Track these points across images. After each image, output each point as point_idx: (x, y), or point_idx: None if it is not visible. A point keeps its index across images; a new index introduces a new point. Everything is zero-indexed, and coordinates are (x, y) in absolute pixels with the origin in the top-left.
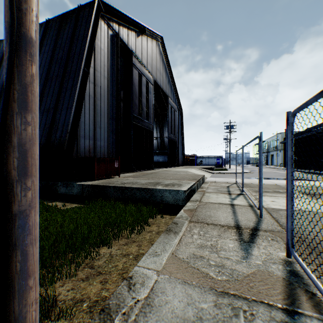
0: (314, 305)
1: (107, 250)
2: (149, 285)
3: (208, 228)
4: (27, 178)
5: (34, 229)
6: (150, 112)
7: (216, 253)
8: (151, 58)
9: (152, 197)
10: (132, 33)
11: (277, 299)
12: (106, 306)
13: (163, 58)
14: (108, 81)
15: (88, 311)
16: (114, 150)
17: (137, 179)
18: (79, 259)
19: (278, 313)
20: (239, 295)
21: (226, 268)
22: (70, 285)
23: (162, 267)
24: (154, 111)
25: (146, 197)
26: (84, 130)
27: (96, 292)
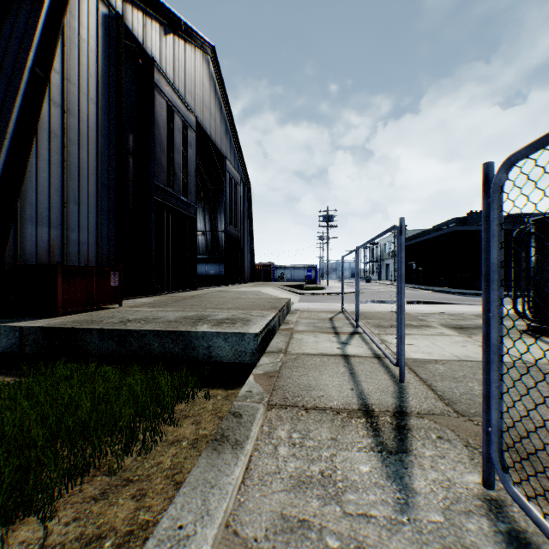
0: None
1: (38, 530)
2: None
3: (309, 422)
4: None
5: None
6: (191, 183)
7: (337, 500)
8: (192, 82)
9: (187, 349)
10: (153, 24)
11: None
12: None
13: (217, 88)
14: (98, 108)
15: None
16: (114, 252)
17: (160, 310)
18: None
19: None
20: None
21: None
22: None
23: None
24: (200, 184)
25: (174, 349)
26: (36, 205)
27: None
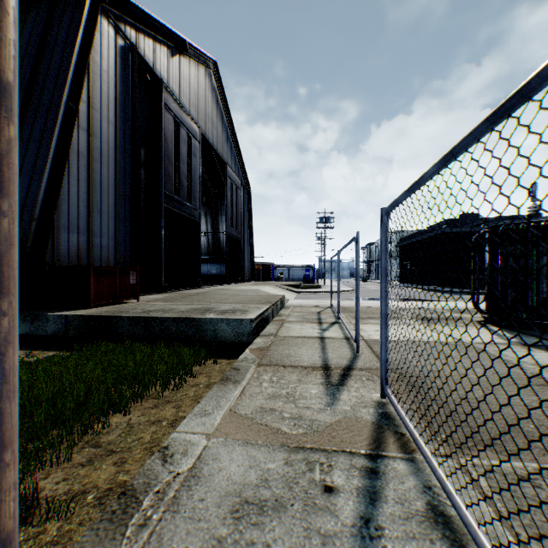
0: (401, 446)
1: (123, 418)
2: (194, 453)
3: (285, 372)
4: (1, 298)
5: (12, 376)
6: (195, 189)
7: (293, 402)
8: (196, 96)
9: (198, 332)
10: (162, 48)
11: (362, 445)
12: (128, 488)
13: (218, 99)
14: (116, 129)
15: (97, 504)
16: (129, 254)
17: (172, 304)
18: (73, 437)
19: (360, 459)
20: (317, 448)
21: (304, 420)
22: (60, 475)
23: (214, 428)
24: (202, 187)
25: (188, 332)
26: (68, 216)
27: (109, 478)
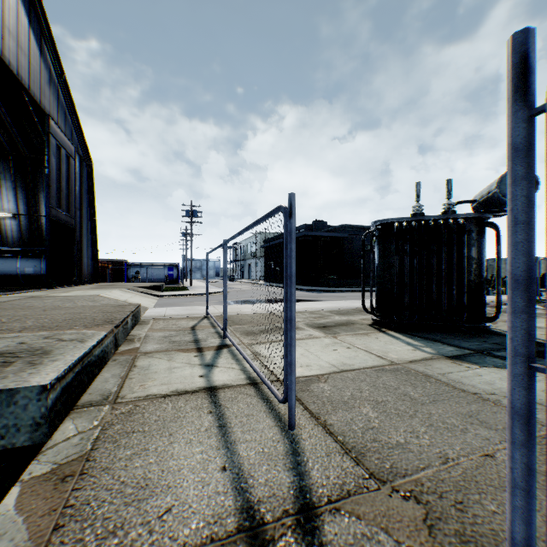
0: None
1: None
2: None
3: None
4: None
5: None
6: None
7: None
8: None
9: None
10: None
11: None
12: None
13: (33, 14)
14: None
15: None
16: None
17: None
18: None
19: None
20: None
21: None
22: None
23: None
24: (9, 147)
25: None
26: None
27: None
